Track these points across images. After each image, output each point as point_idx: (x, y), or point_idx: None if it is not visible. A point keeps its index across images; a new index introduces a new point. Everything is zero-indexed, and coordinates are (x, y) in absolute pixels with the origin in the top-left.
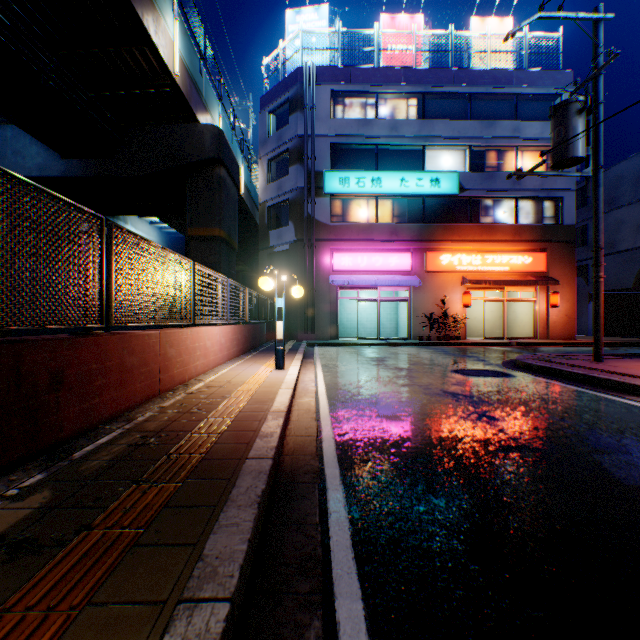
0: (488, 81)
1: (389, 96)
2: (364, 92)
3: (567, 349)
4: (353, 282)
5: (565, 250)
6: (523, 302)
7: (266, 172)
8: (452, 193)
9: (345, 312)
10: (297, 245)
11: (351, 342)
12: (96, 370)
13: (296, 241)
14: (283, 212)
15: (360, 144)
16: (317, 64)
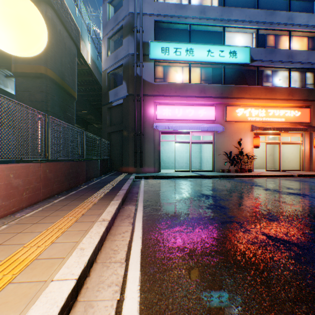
0: None
1: None
2: None
3: None
4: (172, 127)
5: None
6: (289, 144)
7: (107, 47)
8: (245, 62)
9: (165, 151)
10: (128, 99)
11: (171, 175)
12: None
13: (128, 96)
14: (119, 77)
15: (177, 23)
16: None
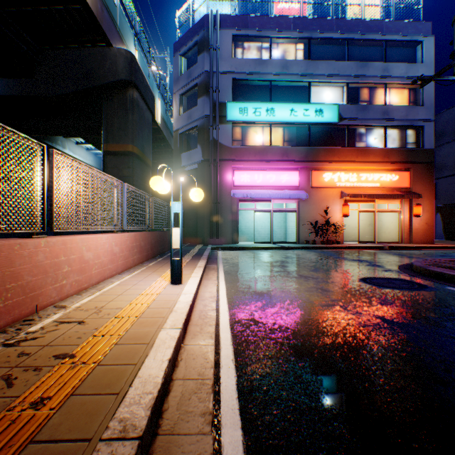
0: (362, 29)
1: (281, 41)
2: (260, 36)
3: (436, 252)
4: (251, 195)
5: (425, 169)
6: (389, 213)
7: (178, 105)
8: (333, 121)
9: (244, 221)
10: (204, 164)
11: (249, 246)
12: None
13: (203, 161)
14: (192, 138)
15: (257, 80)
16: (221, 12)
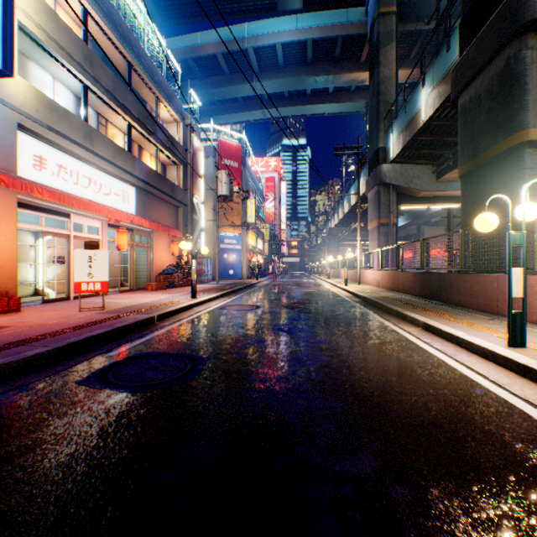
0: None
1: None
2: None
3: None
4: None
5: None
6: None
7: None
8: None
9: None
10: None
11: None
12: (460, 286)
13: None
14: None
15: None
16: None
